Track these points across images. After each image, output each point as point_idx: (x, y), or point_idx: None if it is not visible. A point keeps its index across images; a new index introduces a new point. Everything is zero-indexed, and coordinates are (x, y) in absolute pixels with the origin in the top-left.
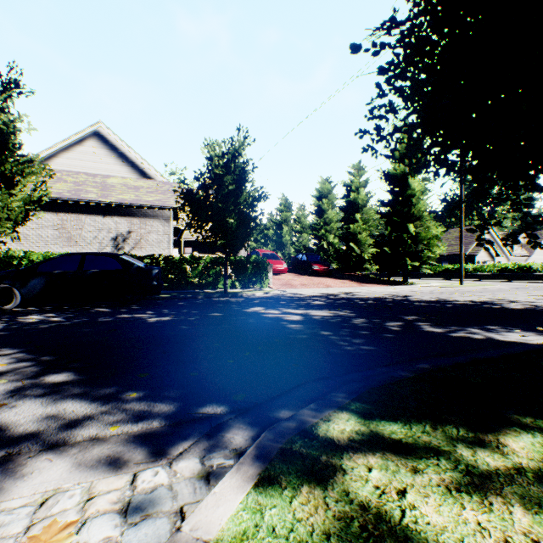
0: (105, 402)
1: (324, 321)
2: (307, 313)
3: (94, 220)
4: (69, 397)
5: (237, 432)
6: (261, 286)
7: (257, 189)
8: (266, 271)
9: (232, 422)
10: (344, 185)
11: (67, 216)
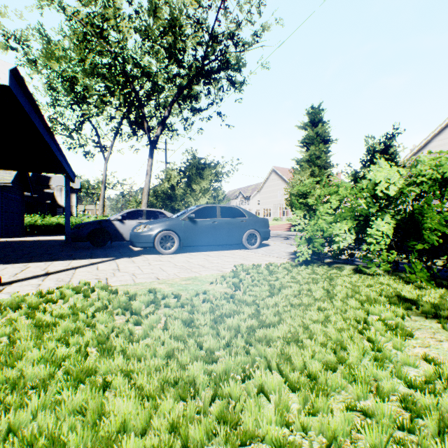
0: None
1: None
2: None
3: None
4: None
5: None
6: None
7: None
8: None
9: None
10: None
11: None
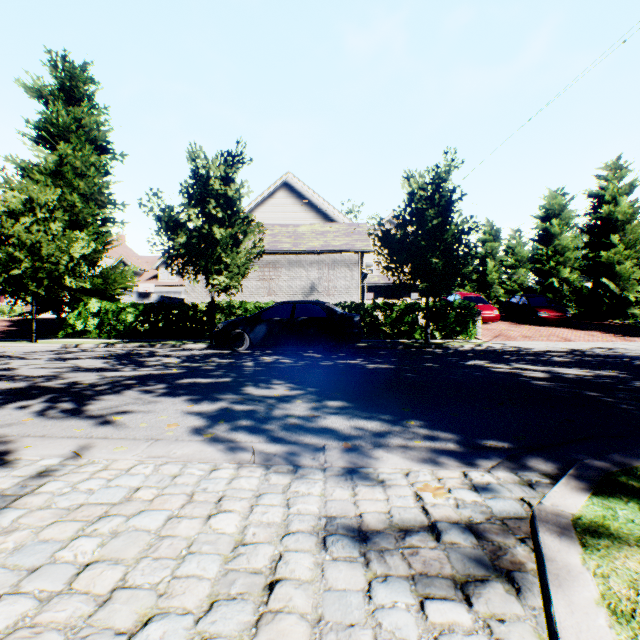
0: (392, 424)
1: (582, 380)
2: (551, 370)
3: (288, 269)
4: (359, 417)
5: (538, 463)
6: (466, 337)
7: (466, 220)
8: (474, 319)
9: (526, 455)
10: (590, 195)
11: (266, 268)
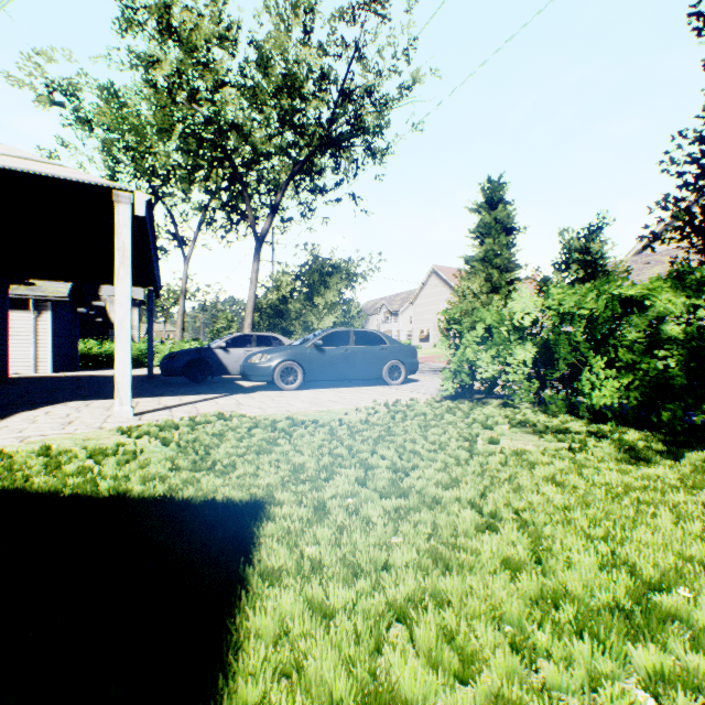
0: None
1: None
2: None
3: None
4: None
5: None
6: None
7: None
8: None
9: None
10: None
11: None
